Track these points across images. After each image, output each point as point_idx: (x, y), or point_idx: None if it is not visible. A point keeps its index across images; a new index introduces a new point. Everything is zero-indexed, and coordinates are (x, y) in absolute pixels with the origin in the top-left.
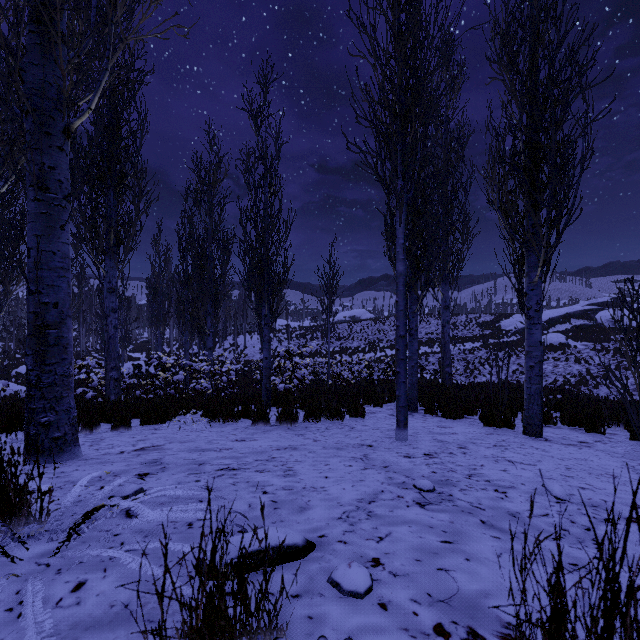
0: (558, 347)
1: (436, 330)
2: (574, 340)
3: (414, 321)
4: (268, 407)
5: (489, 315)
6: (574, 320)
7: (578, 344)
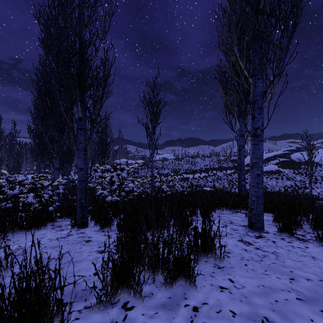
0: (275, 172)
1: (209, 164)
2: (282, 168)
3: (260, 119)
4: (83, 226)
5: (235, 156)
6: (278, 158)
7: (285, 170)
